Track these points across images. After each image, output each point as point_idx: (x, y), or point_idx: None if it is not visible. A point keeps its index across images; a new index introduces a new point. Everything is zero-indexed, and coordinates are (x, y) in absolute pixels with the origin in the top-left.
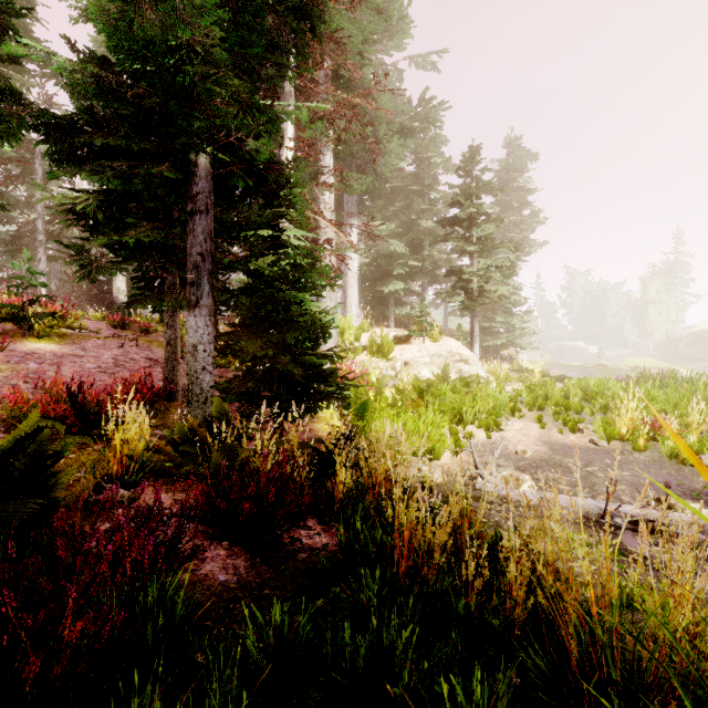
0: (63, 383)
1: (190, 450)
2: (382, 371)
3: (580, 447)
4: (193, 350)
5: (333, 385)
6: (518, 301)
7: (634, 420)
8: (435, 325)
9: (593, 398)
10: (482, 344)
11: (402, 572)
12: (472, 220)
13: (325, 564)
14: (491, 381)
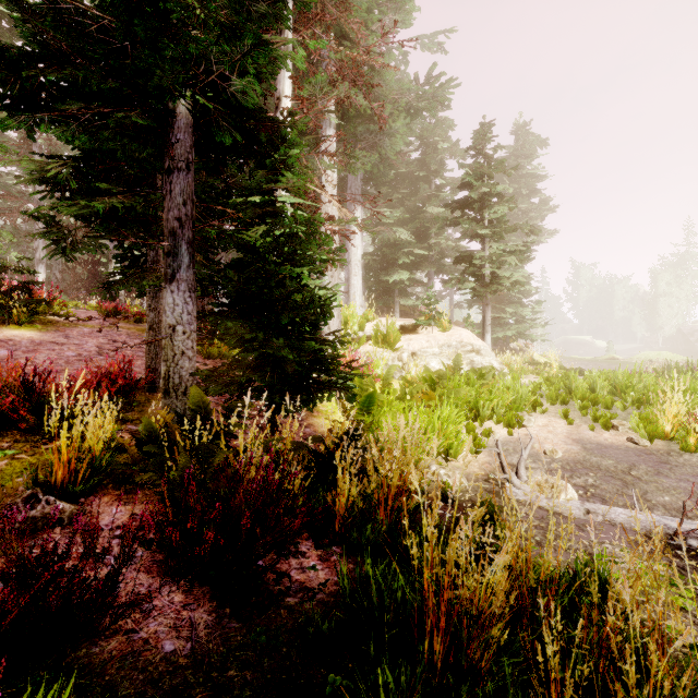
0: (16, 369)
1: (157, 452)
2: (388, 362)
3: (617, 446)
4: (169, 331)
5: (335, 374)
6: (529, 291)
7: (677, 416)
8: (444, 314)
9: (623, 391)
10: (492, 336)
11: (437, 652)
12: (484, 202)
13: (320, 627)
14: (507, 372)
